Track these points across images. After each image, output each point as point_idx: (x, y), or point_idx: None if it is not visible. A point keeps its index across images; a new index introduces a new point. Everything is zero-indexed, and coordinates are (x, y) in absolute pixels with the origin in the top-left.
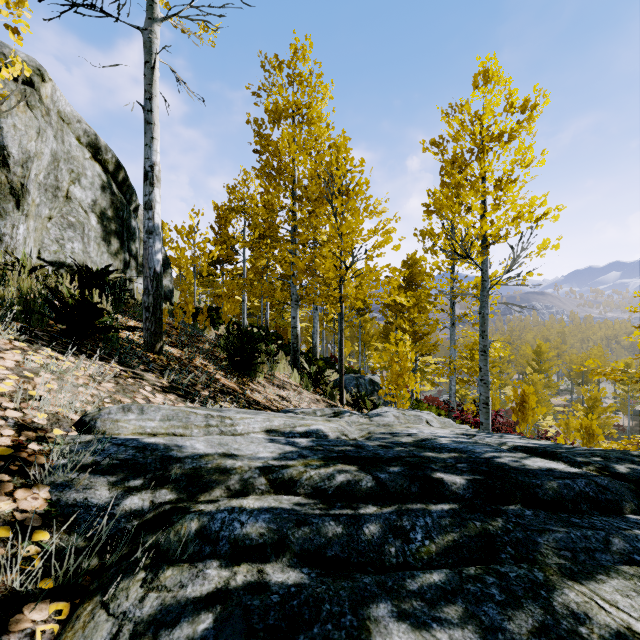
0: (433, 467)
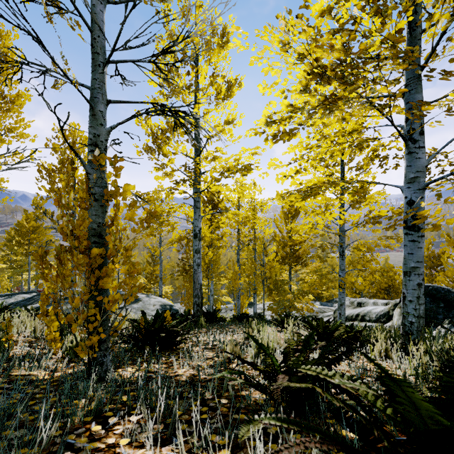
0: (2, 295)
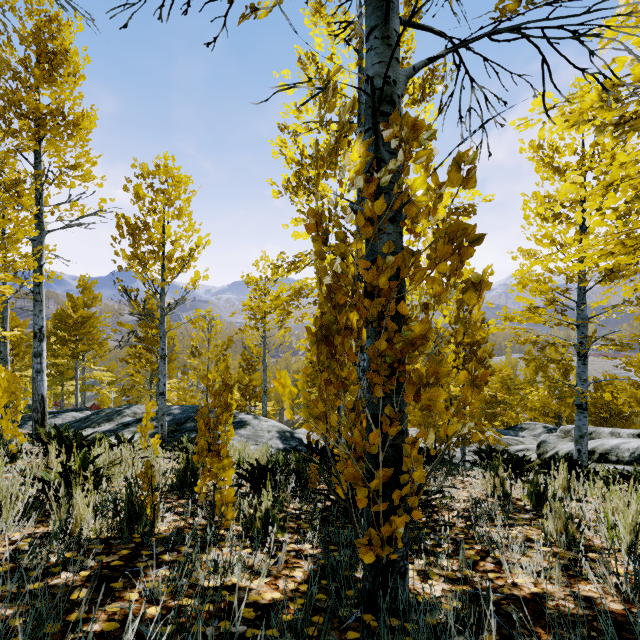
0: None
